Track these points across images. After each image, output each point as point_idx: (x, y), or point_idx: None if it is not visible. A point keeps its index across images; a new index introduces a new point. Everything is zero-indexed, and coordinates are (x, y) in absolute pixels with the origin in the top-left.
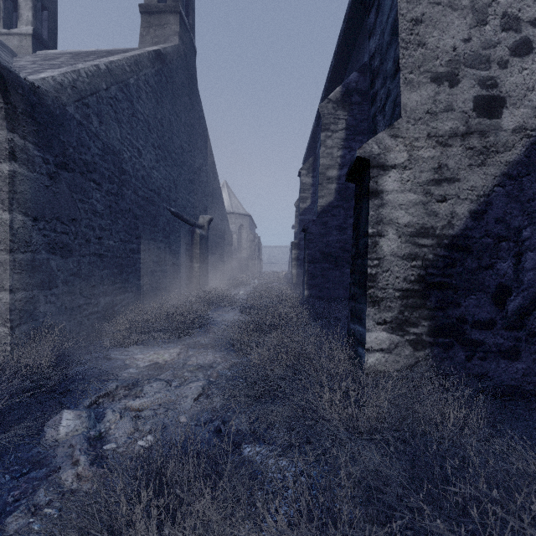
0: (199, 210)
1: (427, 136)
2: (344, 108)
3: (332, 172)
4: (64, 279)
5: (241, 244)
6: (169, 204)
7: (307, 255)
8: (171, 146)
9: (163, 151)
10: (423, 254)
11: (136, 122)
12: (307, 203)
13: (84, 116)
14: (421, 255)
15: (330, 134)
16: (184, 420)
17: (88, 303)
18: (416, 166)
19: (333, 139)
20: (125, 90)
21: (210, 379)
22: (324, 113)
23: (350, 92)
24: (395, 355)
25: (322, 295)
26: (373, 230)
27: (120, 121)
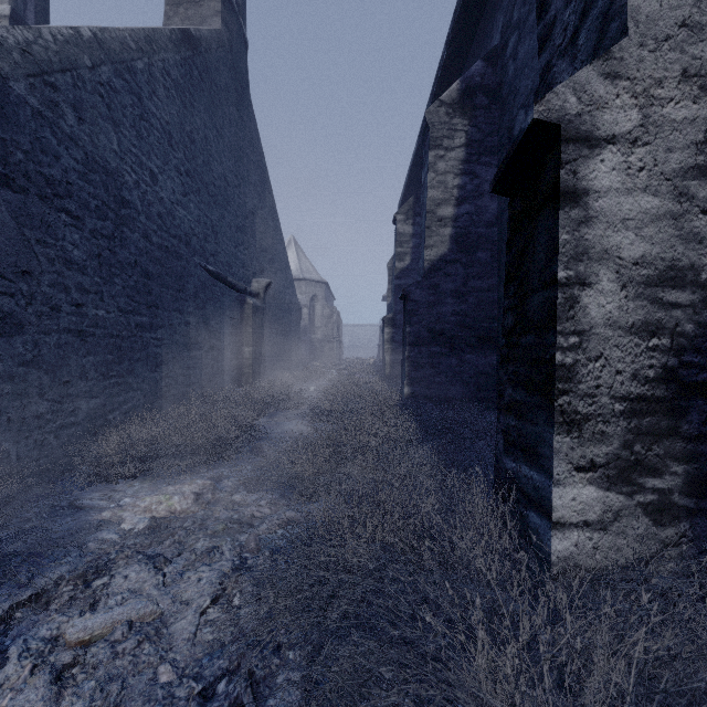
0: (252, 271)
1: (681, 76)
2: (464, 114)
3: (446, 211)
4: (6, 371)
5: (314, 321)
6: (205, 260)
7: (409, 333)
8: (207, 174)
9: (195, 180)
10: (673, 322)
11: (148, 130)
12: (406, 262)
13: (46, 104)
14: (669, 326)
15: (442, 153)
16: (169, 675)
17: (56, 410)
18: (658, 138)
19: (447, 160)
20: (127, 76)
21: (243, 555)
22: (434, 122)
23: (472, 90)
24: (615, 535)
25: (431, 393)
26: (567, 273)
27: (117, 124)
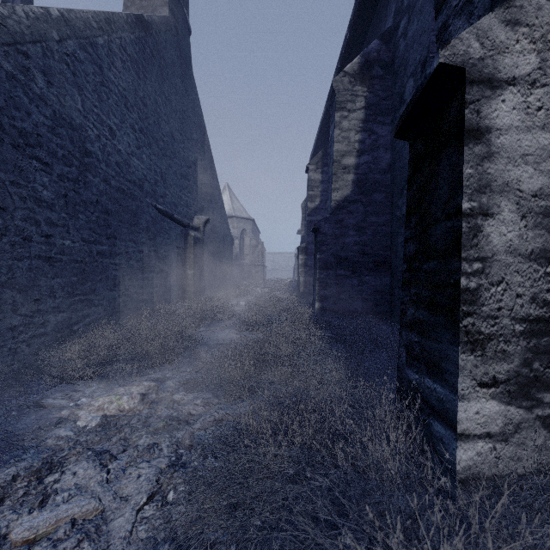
0: (194, 210)
1: None
2: (363, 83)
3: (349, 160)
4: None
5: (244, 249)
6: (155, 200)
7: (319, 259)
8: (157, 132)
9: (147, 136)
10: None
11: (108, 94)
12: (316, 203)
13: (19, 69)
14: None
15: (346, 114)
16: None
17: (28, 323)
18: None
19: (350, 120)
20: (89, 49)
21: (179, 452)
22: (339, 89)
23: (370, 63)
24: (515, 446)
25: (337, 308)
26: (471, 204)
27: (81, 88)
